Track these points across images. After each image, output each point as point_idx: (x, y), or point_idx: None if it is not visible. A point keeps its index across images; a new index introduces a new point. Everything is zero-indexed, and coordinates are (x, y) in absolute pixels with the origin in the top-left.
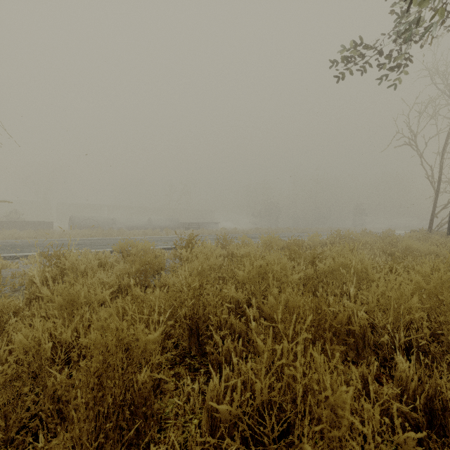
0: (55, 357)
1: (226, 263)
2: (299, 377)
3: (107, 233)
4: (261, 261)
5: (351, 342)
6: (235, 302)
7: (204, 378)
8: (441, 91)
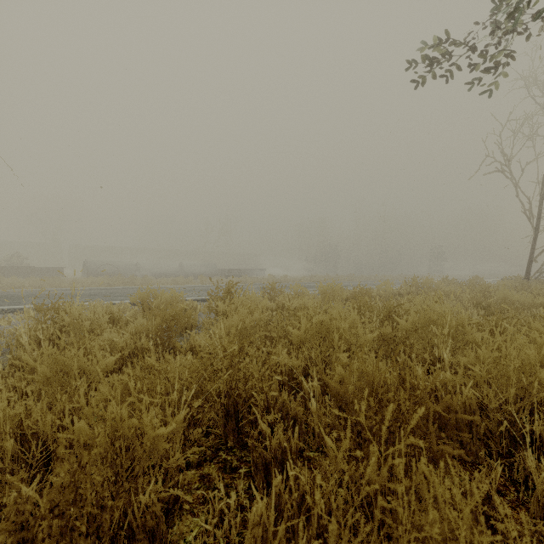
0: (26, 456)
1: (274, 318)
2: (406, 520)
3: (129, 282)
4: (322, 316)
5: (466, 439)
6: (288, 371)
7: (245, 483)
8: (541, 106)
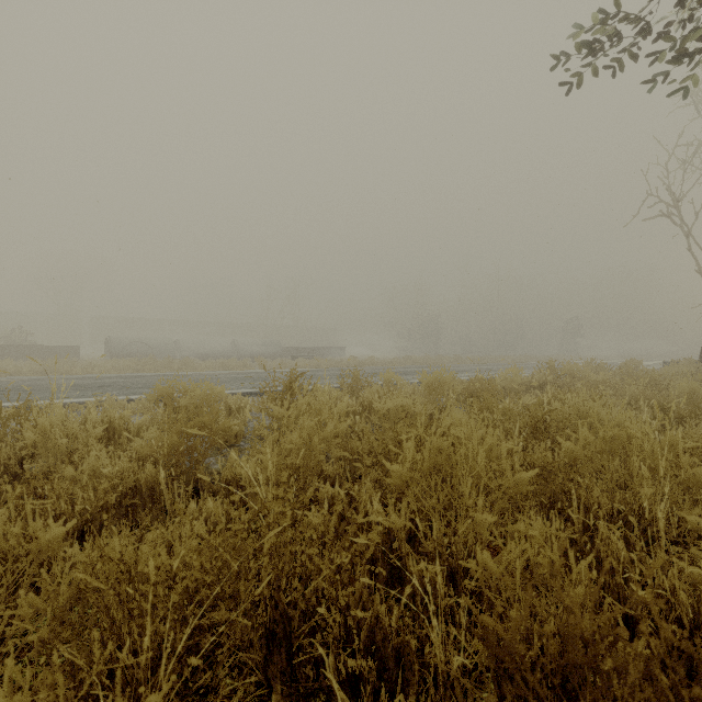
0: None
1: (358, 424)
2: None
3: (163, 366)
4: (440, 440)
5: None
6: (383, 537)
7: None
8: None
